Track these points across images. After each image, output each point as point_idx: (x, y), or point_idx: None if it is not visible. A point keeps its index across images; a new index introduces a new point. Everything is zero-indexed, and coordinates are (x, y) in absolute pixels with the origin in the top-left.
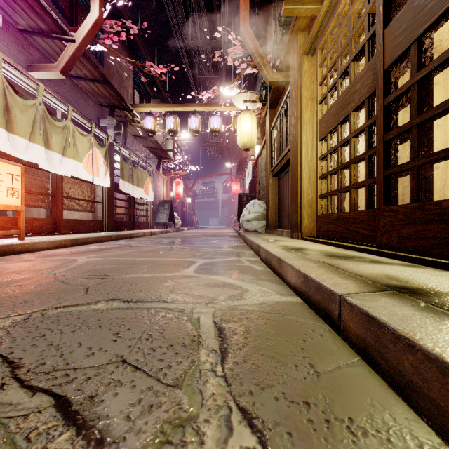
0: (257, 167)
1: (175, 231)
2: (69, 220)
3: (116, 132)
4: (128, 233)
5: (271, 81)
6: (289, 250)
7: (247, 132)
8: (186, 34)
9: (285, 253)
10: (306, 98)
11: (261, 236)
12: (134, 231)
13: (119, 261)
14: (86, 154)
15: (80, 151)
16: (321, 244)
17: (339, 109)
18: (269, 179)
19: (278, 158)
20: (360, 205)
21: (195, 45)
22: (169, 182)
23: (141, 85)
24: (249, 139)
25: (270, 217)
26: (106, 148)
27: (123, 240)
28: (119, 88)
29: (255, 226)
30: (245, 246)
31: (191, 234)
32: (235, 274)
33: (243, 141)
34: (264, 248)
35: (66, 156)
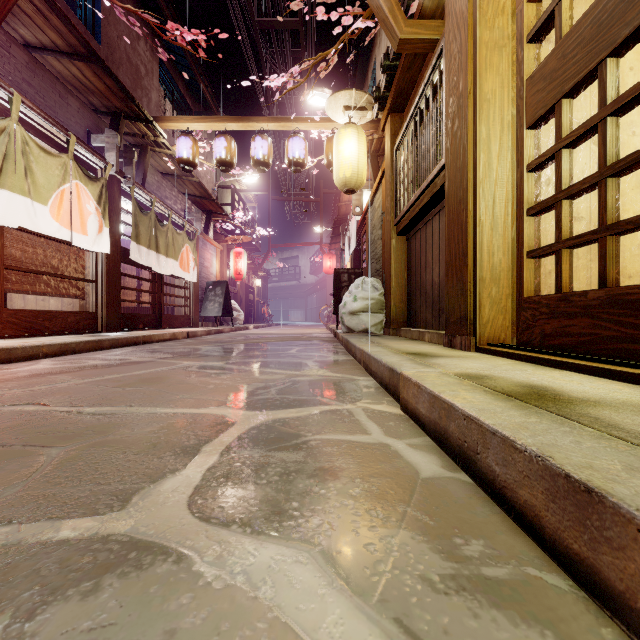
0: (366, 226)
1: (232, 331)
2: (20, 312)
3: (123, 161)
4: (140, 335)
5: (402, 37)
6: (521, 401)
7: (350, 160)
8: (248, 6)
9: (542, 428)
10: (487, 46)
11: (383, 343)
12: (155, 332)
13: (12, 421)
14: (56, 190)
15: (41, 183)
16: (556, 369)
17: (616, 10)
18: (390, 239)
19: (410, 196)
20: (593, 278)
21: (264, 26)
22: (225, 253)
23: (176, 93)
24: (354, 173)
25: (393, 307)
26: (101, 184)
27: (126, 348)
28: (133, 88)
29: (364, 322)
30: (353, 363)
31: (256, 336)
32: (349, 523)
33: (343, 176)
34: (424, 388)
35: (7, 187)
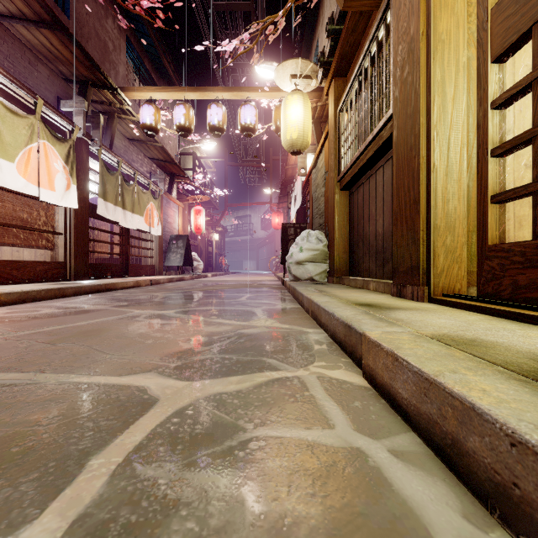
0: (310, 185)
1: (193, 279)
2: None
3: (91, 125)
4: (104, 283)
5: None
6: None
7: (297, 123)
8: None
9: None
10: None
11: (329, 291)
12: (120, 280)
13: None
14: (23, 148)
15: (7, 141)
16: None
17: None
18: (334, 194)
19: (354, 152)
20: None
21: (219, 9)
22: (187, 210)
23: (142, 69)
24: (300, 135)
25: (336, 257)
26: (69, 145)
27: (89, 295)
28: (101, 61)
29: (309, 271)
30: (301, 312)
31: (212, 283)
32: None
33: (290, 138)
34: (406, 363)
35: None
